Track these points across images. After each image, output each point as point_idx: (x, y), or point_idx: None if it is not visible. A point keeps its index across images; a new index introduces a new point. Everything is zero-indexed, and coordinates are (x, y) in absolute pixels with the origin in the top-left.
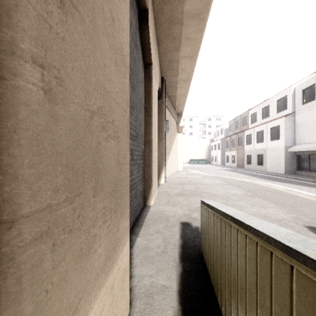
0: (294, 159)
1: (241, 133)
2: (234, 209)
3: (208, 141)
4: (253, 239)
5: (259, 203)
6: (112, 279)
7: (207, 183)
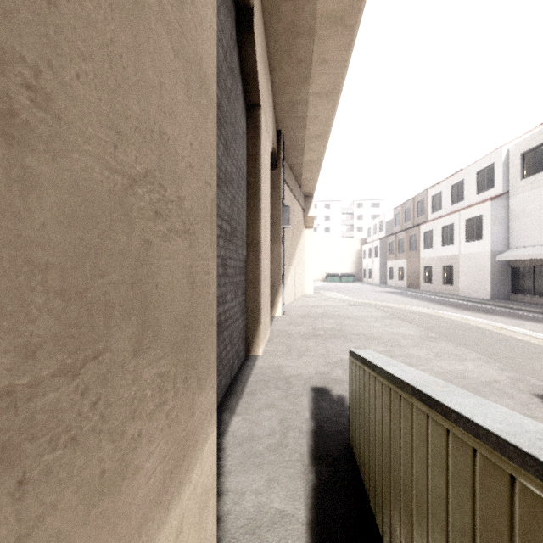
0: (506, 273)
1: (414, 228)
2: (414, 370)
3: (357, 243)
4: (464, 441)
5: (450, 351)
6: (179, 515)
7: (357, 316)
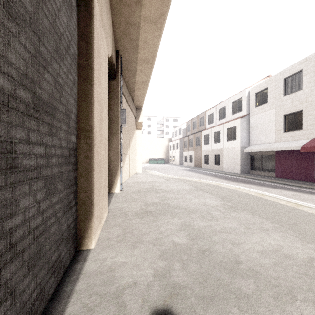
0: (248, 159)
1: (198, 133)
2: None
3: (166, 141)
4: None
5: (252, 221)
6: None
7: (173, 189)
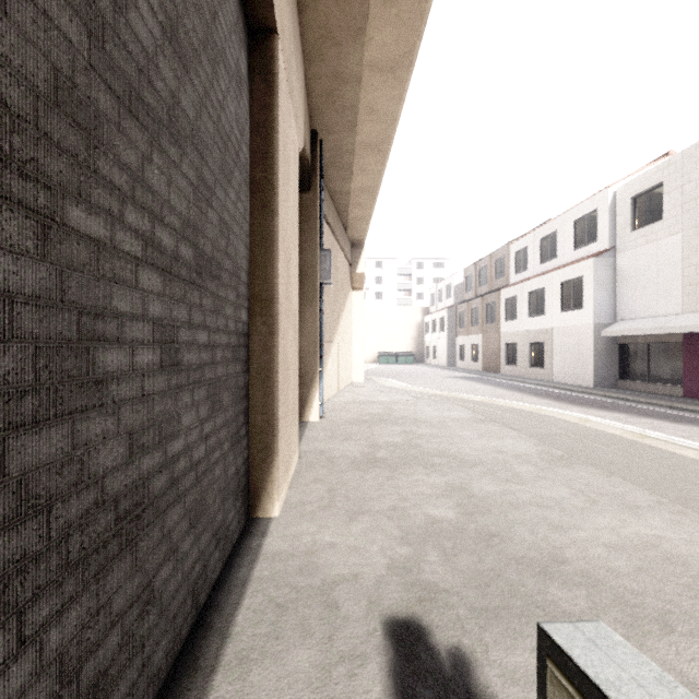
0: (613, 353)
1: (492, 294)
2: None
3: (417, 313)
4: None
5: (603, 487)
6: None
7: (432, 417)
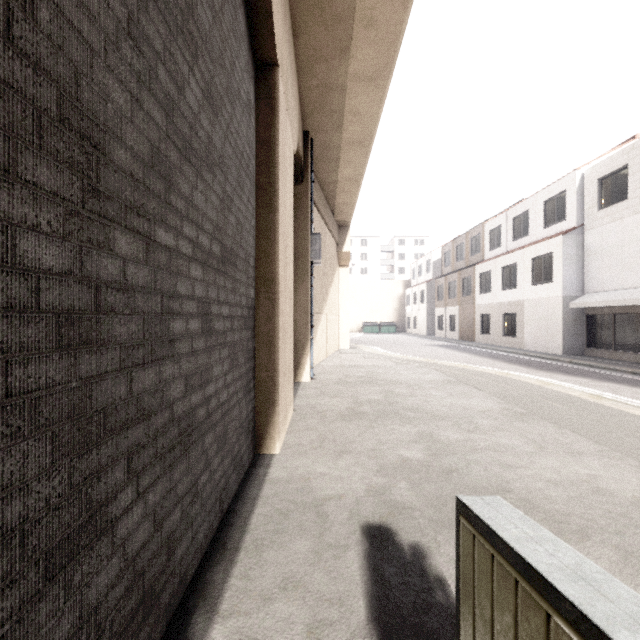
0: (580, 323)
1: (468, 269)
2: None
3: (399, 287)
4: None
5: (554, 438)
6: None
7: (409, 380)
